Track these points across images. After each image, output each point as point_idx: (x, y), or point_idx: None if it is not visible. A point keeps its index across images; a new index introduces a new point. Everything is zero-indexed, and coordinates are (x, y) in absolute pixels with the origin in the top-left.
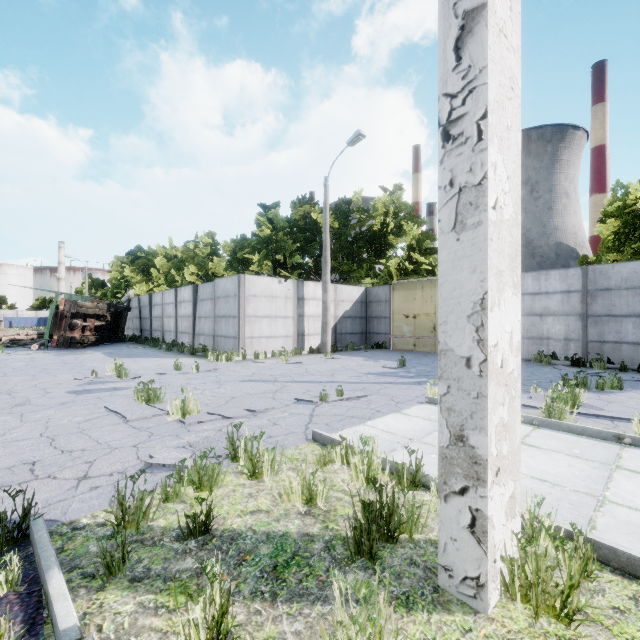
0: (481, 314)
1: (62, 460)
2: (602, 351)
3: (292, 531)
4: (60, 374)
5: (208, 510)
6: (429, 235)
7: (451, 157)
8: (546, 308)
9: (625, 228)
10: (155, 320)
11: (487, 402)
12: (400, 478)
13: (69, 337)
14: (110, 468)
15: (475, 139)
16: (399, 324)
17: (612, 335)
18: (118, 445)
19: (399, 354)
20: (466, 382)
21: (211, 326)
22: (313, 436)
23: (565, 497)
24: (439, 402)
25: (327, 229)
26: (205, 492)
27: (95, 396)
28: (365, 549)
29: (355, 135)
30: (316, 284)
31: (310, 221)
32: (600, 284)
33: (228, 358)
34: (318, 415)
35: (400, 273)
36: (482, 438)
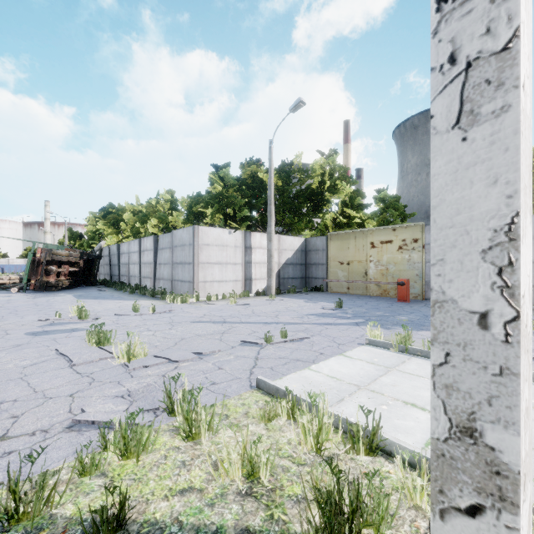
0: (508, 247)
1: None
2: None
3: (228, 524)
4: (27, 315)
5: (122, 500)
6: (360, 193)
7: (452, 21)
8: None
9: None
10: (122, 266)
11: (520, 383)
12: (355, 442)
13: (45, 281)
14: (35, 425)
15: None
16: (335, 270)
17: None
18: (54, 394)
19: (335, 296)
20: (479, 350)
21: (169, 272)
22: (257, 383)
23: None
24: (431, 375)
25: (272, 186)
26: (132, 459)
27: (51, 338)
28: None
29: (296, 102)
30: (262, 235)
31: (257, 180)
32: None
33: (183, 300)
34: (263, 358)
35: (335, 226)
36: (510, 438)
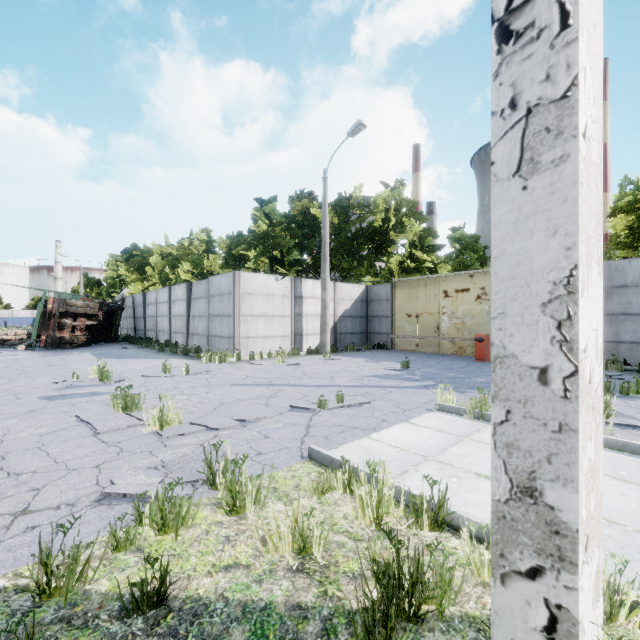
0: (567, 300)
1: (4, 486)
2: (618, 352)
3: (278, 600)
4: (39, 377)
5: (163, 573)
6: (431, 232)
7: (513, 64)
8: None
9: (639, 222)
10: (149, 319)
11: (578, 439)
12: (418, 516)
13: (58, 337)
14: (59, 498)
15: (556, 28)
16: (401, 323)
17: (629, 335)
18: (78, 465)
19: (401, 355)
20: (539, 406)
21: (205, 326)
22: (309, 453)
23: (630, 542)
24: (492, 434)
25: (326, 224)
26: (170, 534)
27: (69, 402)
28: (379, 639)
29: (356, 125)
30: (315, 282)
31: (309, 217)
32: (616, 281)
33: (222, 359)
34: (316, 425)
35: (401, 271)
36: (569, 495)
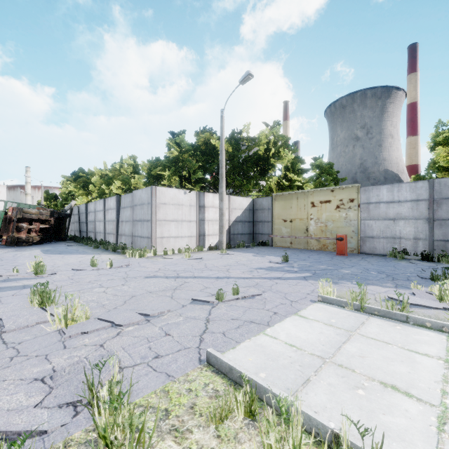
0: None
1: None
2: (446, 248)
3: None
4: None
5: None
6: (300, 159)
7: None
8: (398, 213)
9: None
10: (90, 224)
11: None
12: None
13: (16, 237)
14: None
15: None
16: (279, 227)
17: None
18: None
19: (280, 250)
20: None
21: (130, 228)
22: (207, 358)
23: None
24: None
25: (223, 151)
26: None
27: None
28: None
29: (245, 75)
30: (214, 195)
31: (210, 146)
32: (445, 194)
33: (141, 255)
34: (214, 320)
35: (278, 188)
36: None
